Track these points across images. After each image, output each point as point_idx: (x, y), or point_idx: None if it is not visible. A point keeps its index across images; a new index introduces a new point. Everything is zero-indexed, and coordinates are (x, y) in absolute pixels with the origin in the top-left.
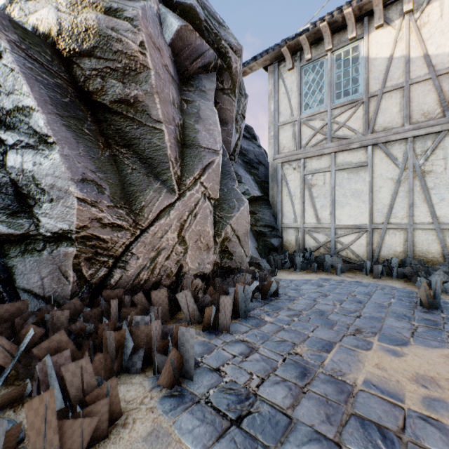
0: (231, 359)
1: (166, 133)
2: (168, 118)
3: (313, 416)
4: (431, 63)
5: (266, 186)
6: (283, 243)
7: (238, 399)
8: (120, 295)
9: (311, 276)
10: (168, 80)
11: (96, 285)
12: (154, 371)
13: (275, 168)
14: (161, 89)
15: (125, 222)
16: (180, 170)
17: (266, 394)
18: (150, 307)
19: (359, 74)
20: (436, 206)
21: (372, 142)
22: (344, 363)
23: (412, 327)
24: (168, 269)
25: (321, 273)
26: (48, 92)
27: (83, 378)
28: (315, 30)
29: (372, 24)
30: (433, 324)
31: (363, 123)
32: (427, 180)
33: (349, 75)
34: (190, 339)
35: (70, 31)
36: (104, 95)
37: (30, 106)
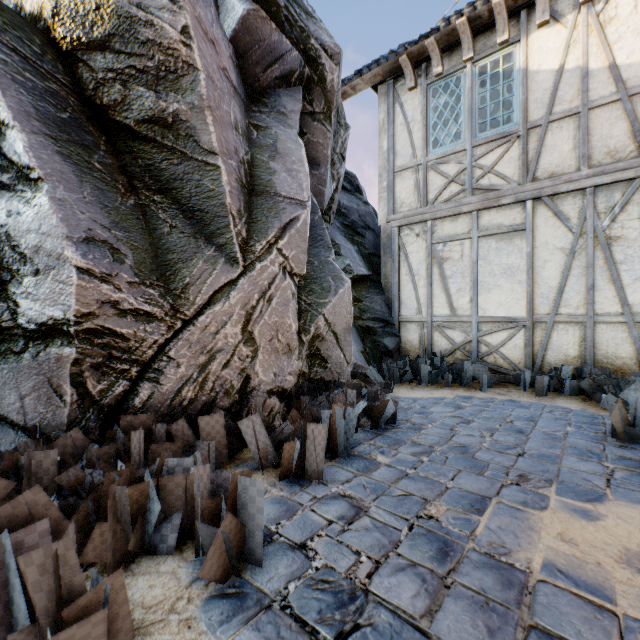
0: (325, 527)
1: (224, 171)
2: (228, 149)
3: (466, 631)
4: (621, 77)
5: (377, 261)
6: (400, 345)
7: (338, 601)
8: (149, 424)
9: (443, 393)
10: (228, 92)
11: (110, 408)
12: (197, 550)
13: (389, 235)
14: (217, 103)
15: (158, 309)
16: (246, 230)
17: (385, 591)
18: (197, 442)
19: (513, 95)
20: (628, 289)
21: (532, 194)
22: (507, 533)
23: (605, 471)
24: (227, 383)
25: (458, 389)
26: (32, 101)
27: (60, 575)
28: (448, 30)
29: (532, 21)
30: (636, 466)
31: (520, 166)
32: (615, 250)
33: (498, 96)
34: (257, 497)
35: (72, 10)
36: (126, 110)
37: (1, 121)
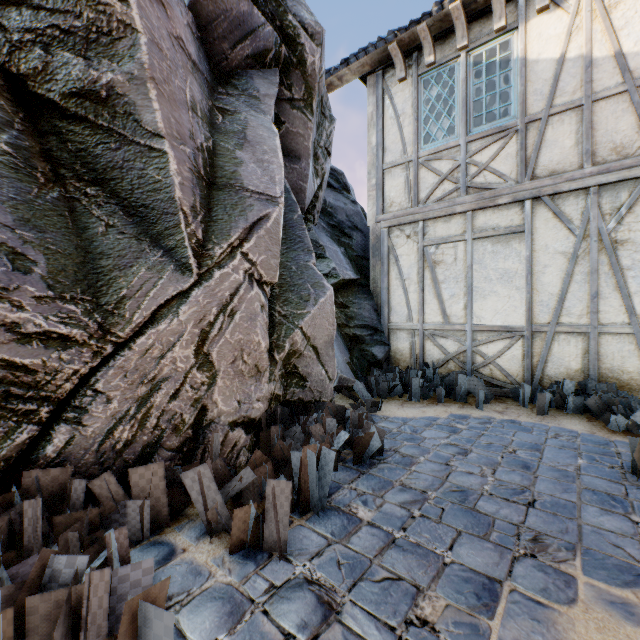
0: None
1: (173, 158)
2: (179, 133)
3: None
4: (628, 66)
5: (365, 263)
6: (390, 354)
7: None
8: (64, 479)
9: (436, 411)
10: (184, 65)
11: (11, 461)
12: None
13: (378, 236)
14: (165, 76)
15: (80, 330)
16: (203, 230)
17: None
18: (127, 502)
19: (511, 86)
20: (636, 297)
21: (531, 193)
22: None
23: (636, 529)
24: (177, 417)
25: (452, 405)
26: None
27: None
28: (441, 15)
29: (531, 7)
30: None
31: (518, 163)
32: (621, 255)
33: (494, 88)
34: (164, 637)
35: None
36: (49, 81)
37: None
